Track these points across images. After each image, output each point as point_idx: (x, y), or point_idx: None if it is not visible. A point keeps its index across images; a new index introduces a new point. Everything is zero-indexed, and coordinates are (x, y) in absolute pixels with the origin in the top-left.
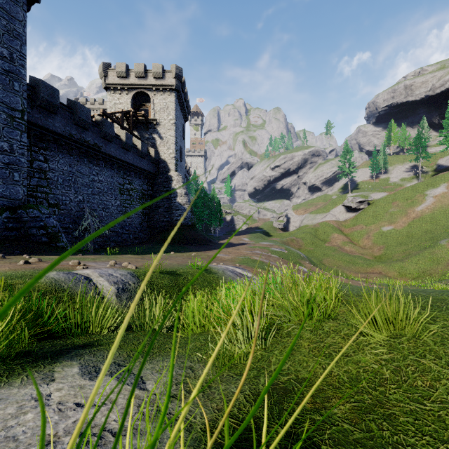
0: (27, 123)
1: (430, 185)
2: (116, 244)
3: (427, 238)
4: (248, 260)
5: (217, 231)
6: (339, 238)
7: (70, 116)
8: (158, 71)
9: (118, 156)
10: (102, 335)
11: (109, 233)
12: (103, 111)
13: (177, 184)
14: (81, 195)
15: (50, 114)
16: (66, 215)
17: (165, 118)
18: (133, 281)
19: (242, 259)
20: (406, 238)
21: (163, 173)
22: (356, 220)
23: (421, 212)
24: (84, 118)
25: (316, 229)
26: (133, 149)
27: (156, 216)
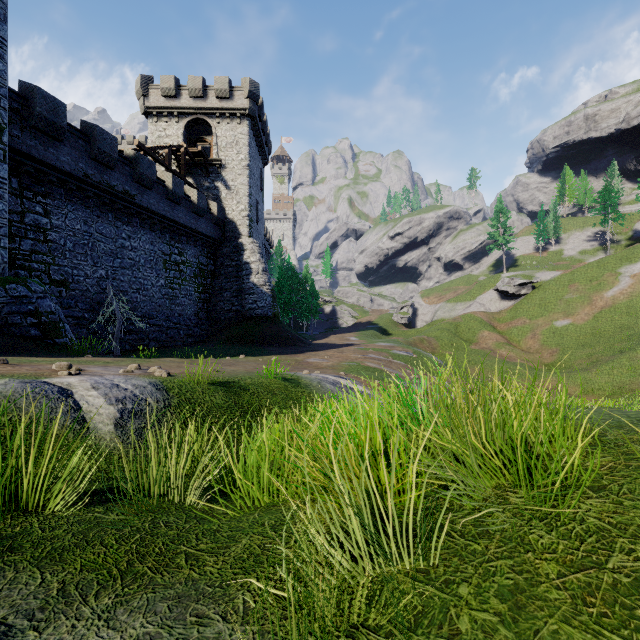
0: (13, 152)
1: (625, 259)
2: (159, 344)
3: (623, 337)
4: (359, 367)
5: (312, 327)
6: (491, 338)
7: (85, 147)
8: (223, 87)
9: (161, 212)
10: (45, 516)
11: (147, 328)
12: (139, 143)
13: (252, 255)
14: (104, 268)
15: (52, 142)
16: (80, 298)
17: (233, 158)
18: (156, 398)
19: (349, 365)
20: (591, 337)
21: (231, 240)
22: (516, 311)
23: (613, 299)
24: (107, 151)
25: (457, 324)
26: (185, 202)
27: (219, 303)
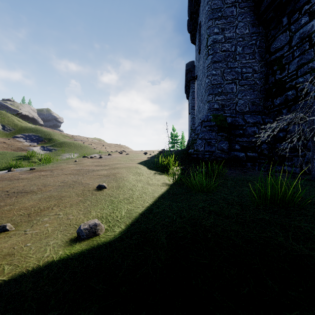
0: (274, 3)
1: None
2: None
3: None
4: None
5: None
6: None
7: None
8: None
9: None
10: None
11: None
12: None
13: None
14: None
15: None
16: None
17: None
18: None
19: None
20: None
21: None
22: None
23: None
24: None
25: None
26: None
27: None
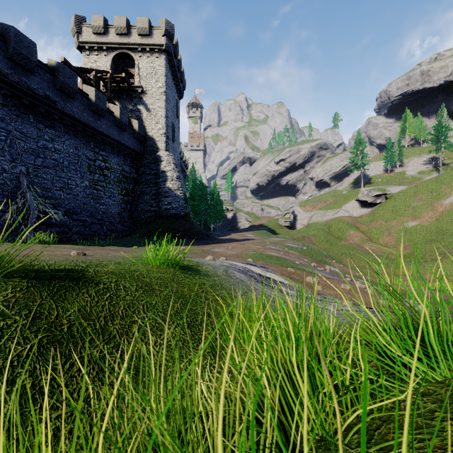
0: None
1: None
2: (82, 237)
3: None
4: (262, 256)
5: (217, 227)
6: (357, 236)
7: (0, 46)
8: (143, 26)
9: (84, 121)
10: None
11: (70, 222)
12: (65, 60)
13: (168, 165)
14: (24, 165)
15: None
16: None
17: (152, 86)
18: None
19: (252, 254)
20: (436, 234)
21: (151, 153)
22: (373, 216)
23: (451, 206)
24: (24, 53)
25: (329, 225)
26: (108, 116)
27: (140, 205)
